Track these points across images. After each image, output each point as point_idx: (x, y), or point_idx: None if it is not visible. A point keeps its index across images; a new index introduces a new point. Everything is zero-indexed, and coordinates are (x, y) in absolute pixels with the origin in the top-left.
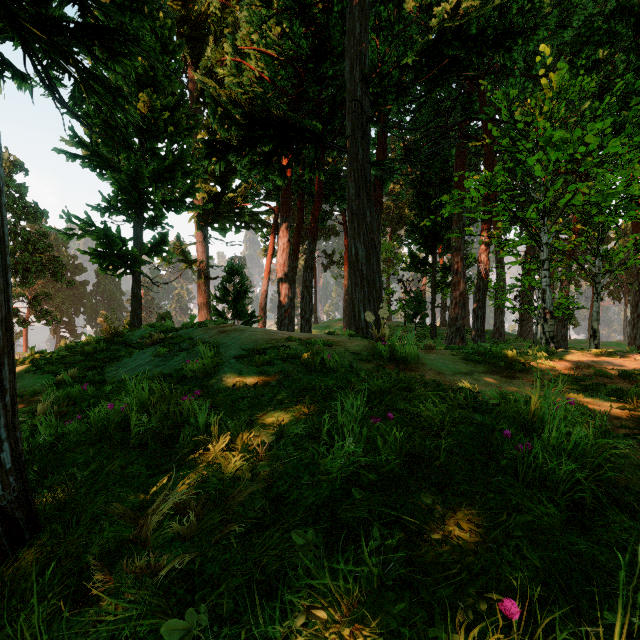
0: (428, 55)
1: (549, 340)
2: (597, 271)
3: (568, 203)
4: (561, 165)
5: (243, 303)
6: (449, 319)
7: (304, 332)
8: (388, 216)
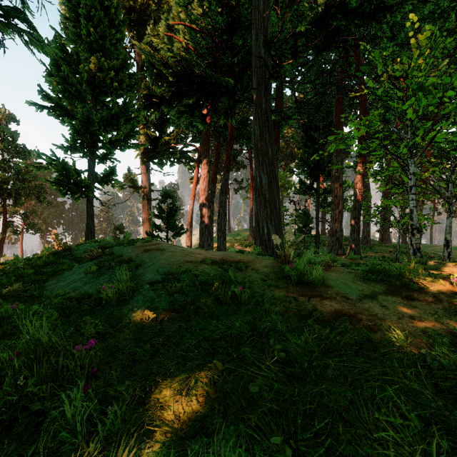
0: (317, 25)
1: (416, 250)
2: (449, 194)
3: (432, 140)
4: (430, 108)
5: (174, 219)
6: (330, 231)
7: (220, 241)
8: (282, 153)
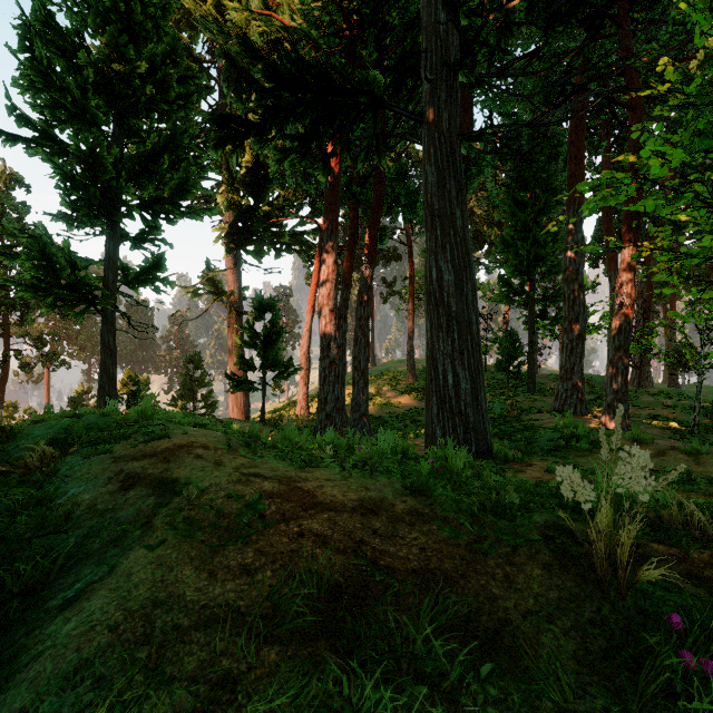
0: None
1: None
2: None
3: None
4: None
5: (275, 349)
6: (561, 370)
7: (358, 388)
8: None
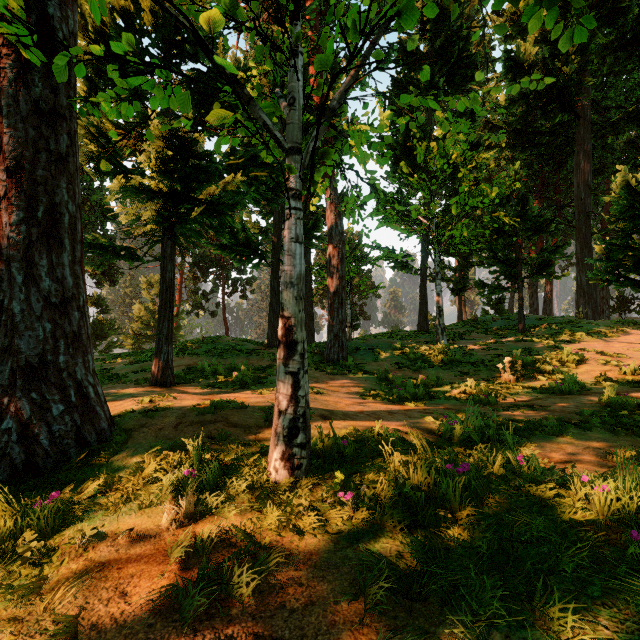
0: (633, 164)
1: None
2: None
3: None
4: None
5: (503, 306)
6: None
7: None
8: None
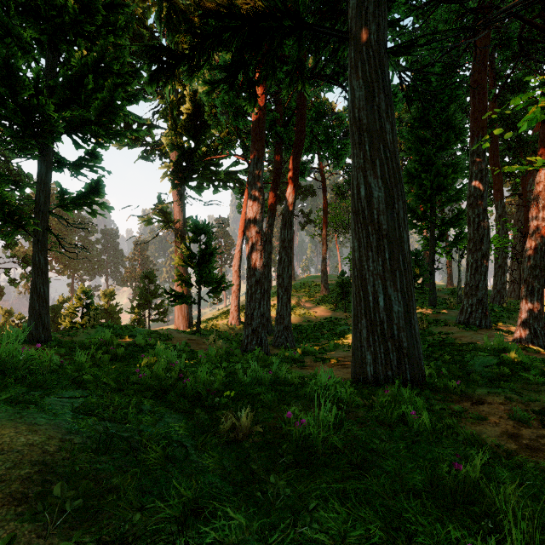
0: None
1: None
2: None
3: None
4: None
5: (208, 267)
6: (466, 287)
7: (281, 303)
8: None
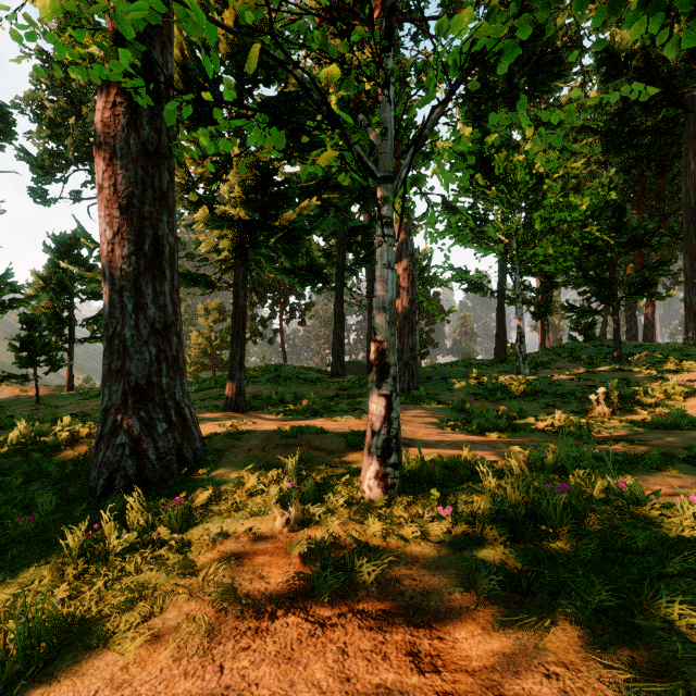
0: None
1: None
2: None
3: None
4: None
5: (593, 331)
6: None
7: None
8: None
